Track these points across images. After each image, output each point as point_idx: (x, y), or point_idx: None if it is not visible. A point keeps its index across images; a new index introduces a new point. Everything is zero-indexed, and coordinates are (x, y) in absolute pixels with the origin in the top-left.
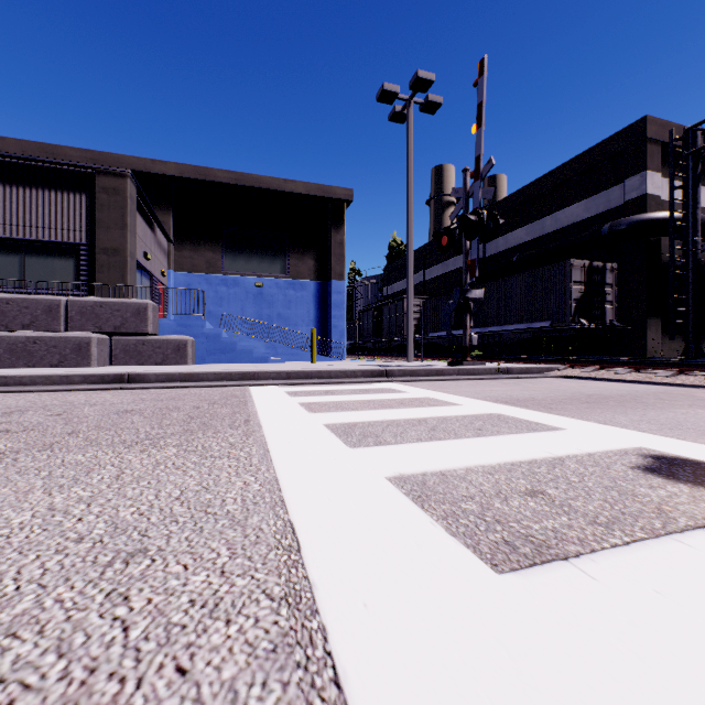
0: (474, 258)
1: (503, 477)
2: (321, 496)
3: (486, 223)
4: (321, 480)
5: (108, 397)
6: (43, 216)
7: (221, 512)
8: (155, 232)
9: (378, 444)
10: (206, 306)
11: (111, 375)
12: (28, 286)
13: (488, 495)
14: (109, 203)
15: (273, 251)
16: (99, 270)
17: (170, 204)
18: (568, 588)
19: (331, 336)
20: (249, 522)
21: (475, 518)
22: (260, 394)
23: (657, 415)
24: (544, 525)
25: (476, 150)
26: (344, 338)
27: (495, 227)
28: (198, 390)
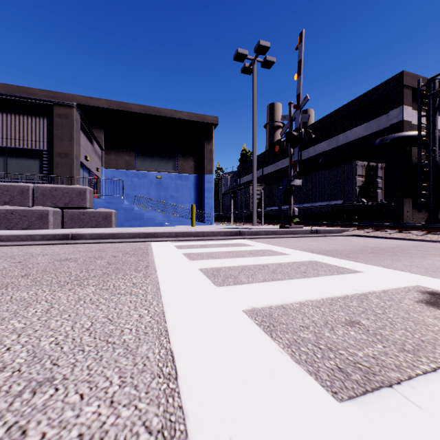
0: (296, 159)
1: (327, 310)
2: (195, 326)
3: (303, 137)
4: (195, 313)
5: (56, 249)
6: (19, 132)
7: (119, 342)
8: (92, 143)
9: (236, 283)
10: (125, 191)
11: (60, 234)
12: (9, 177)
13: (319, 325)
14: (62, 124)
15: (168, 156)
16: (55, 167)
17: (102, 125)
18: (401, 418)
19: (204, 209)
20: (139, 351)
21: (312, 346)
22: (157, 247)
23: (421, 262)
24: (366, 353)
25: (297, 90)
26: (212, 211)
27: (309, 139)
28: (117, 244)
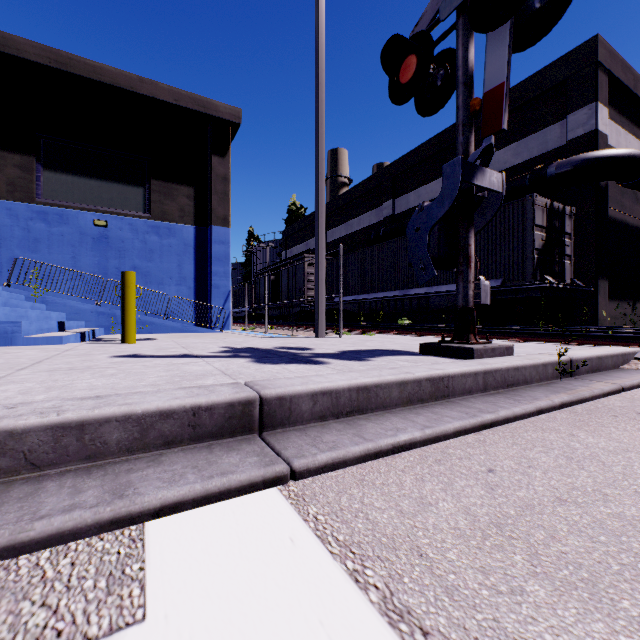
0: (496, 83)
1: None
2: None
3: None
4: None
5: None
6: None
7: None
8: None
9: None
10: (8, 250)
11: None
12: None
13: None
14: None
15: (126, 179)
16: None
17: None
18: None
19: (210, 299)
20: None
21: None
22: None
23: None
24: None
25: None
26: (229, 302)
27: None
28: None
